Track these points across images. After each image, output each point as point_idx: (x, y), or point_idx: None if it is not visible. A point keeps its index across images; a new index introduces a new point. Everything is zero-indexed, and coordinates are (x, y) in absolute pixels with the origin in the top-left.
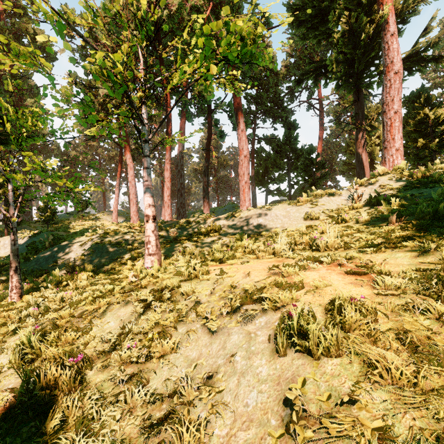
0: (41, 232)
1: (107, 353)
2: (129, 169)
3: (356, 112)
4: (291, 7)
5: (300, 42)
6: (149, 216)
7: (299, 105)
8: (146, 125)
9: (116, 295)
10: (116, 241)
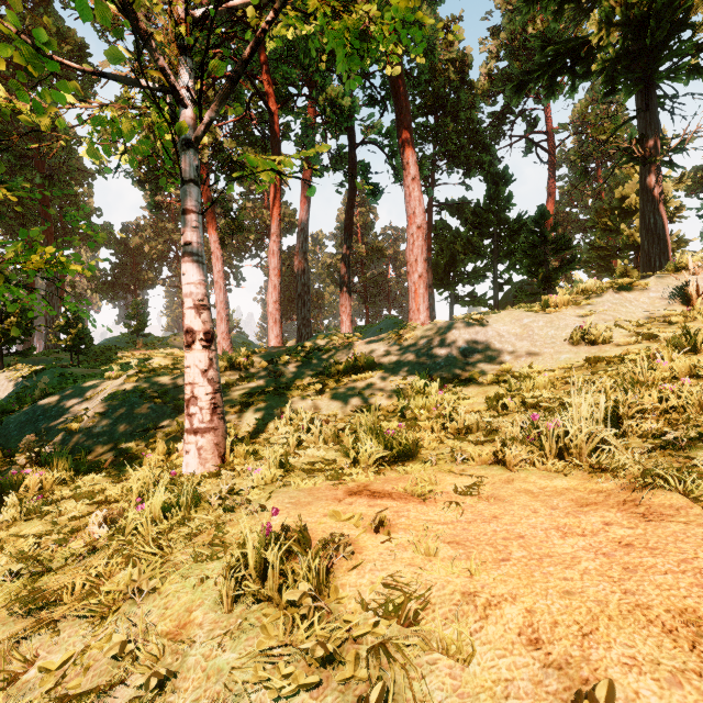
0: (44, 368)
1: None
2: (214, 260)
3: (641, 133)
4: None
5: (524, 10)
6: (194, 334)
7: (511, 144)
8: (190, 106)
9: None
10: (155, 390)
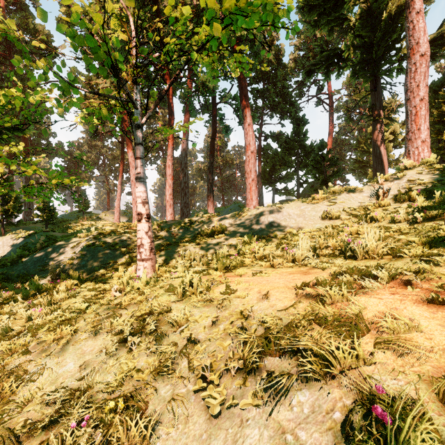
0: (35, 232)
1: (49, 425)
2: (131, 168)
3: (373, 103)
4: None
5: (311, 30)
6: (142, 215)
7: (308, 100)
8: (139, 108)
9: (89, 316)
10: (110, 243)
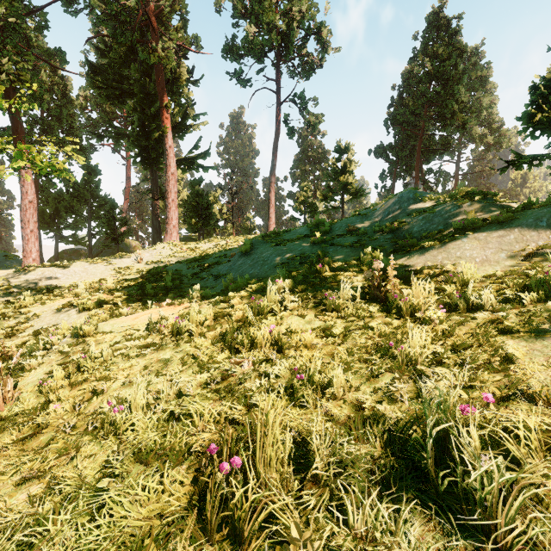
0: None
1: None
2: None
3: (152, 186)
4: (91, 67)
5: (102, 101)
6: None
7: (103, 145)
8: None
9: None
10: None
